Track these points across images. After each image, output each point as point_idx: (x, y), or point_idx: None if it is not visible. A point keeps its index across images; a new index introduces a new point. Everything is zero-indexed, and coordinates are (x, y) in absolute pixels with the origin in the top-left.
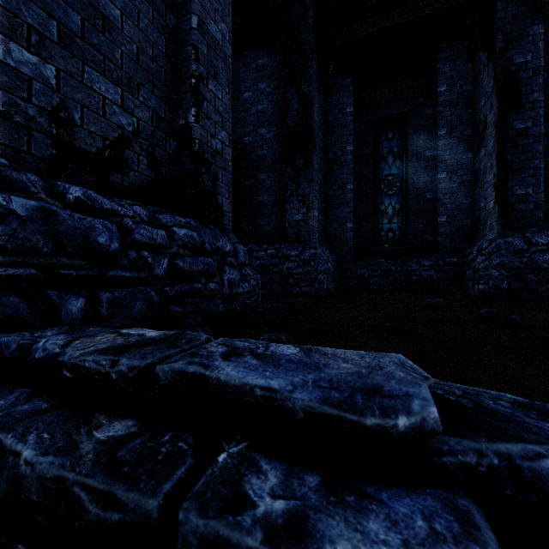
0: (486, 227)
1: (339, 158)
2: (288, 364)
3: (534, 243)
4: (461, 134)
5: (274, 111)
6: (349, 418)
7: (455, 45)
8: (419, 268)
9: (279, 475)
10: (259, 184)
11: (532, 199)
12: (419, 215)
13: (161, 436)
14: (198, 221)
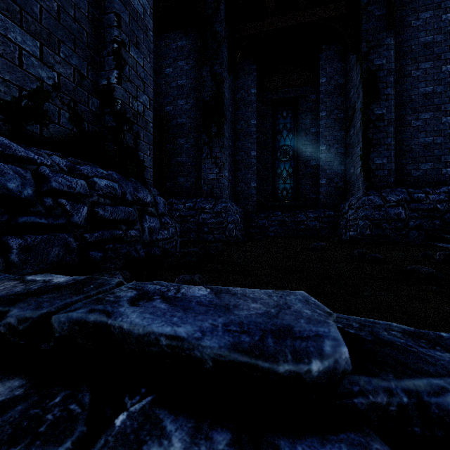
0: (355, 188)
1: (245, 129)
2: (198, 306)
3: (388, 200)
4: (337, 116)
5: (192, 86)
6: (261, 365)
7: (332, 48)
8: (306, 219)
9: (184, 437)
10: (179, 147)
11: (386, 167)
12: (307, 178)
13: (51, 397)
14: (120, 174)
